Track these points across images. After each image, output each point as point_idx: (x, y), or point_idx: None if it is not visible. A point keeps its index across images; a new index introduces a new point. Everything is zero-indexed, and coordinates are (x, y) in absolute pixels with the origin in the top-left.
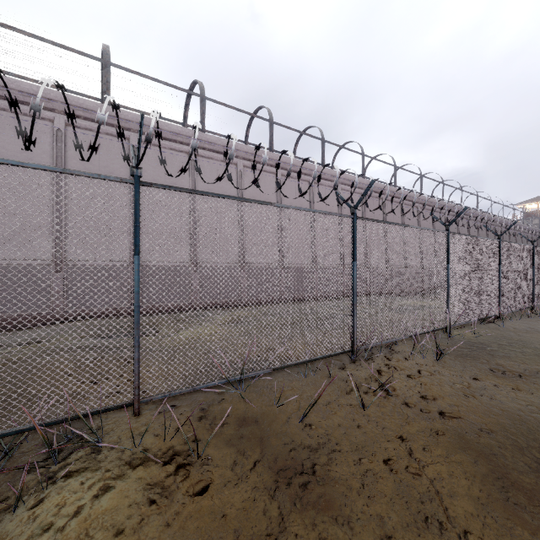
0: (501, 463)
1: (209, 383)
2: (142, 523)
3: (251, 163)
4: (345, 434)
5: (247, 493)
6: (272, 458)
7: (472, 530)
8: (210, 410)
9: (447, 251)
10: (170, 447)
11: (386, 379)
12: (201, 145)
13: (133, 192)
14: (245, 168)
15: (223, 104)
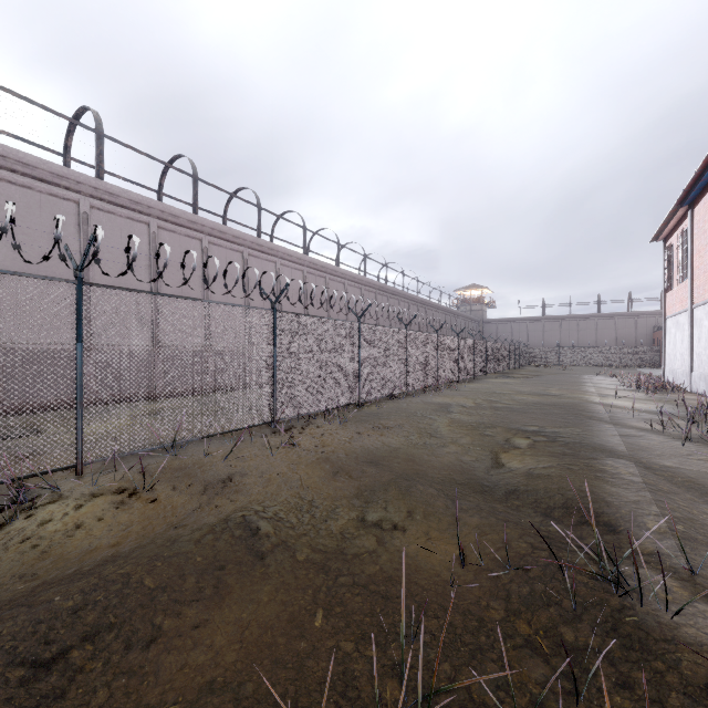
0: (342, 463)
1: (144, 449)
2: (115, 514)
3: (168, 224)
4: (256, 467)
5: (186, 496)
6: (203, 479)
7: (312, 485)
8: (148, 466)
9: (359, 339)
10: (121, 486)
11: (297, 439)
12: (97, 195)
13: (76, 291)
14: (161, 230)
15: (129, 147)
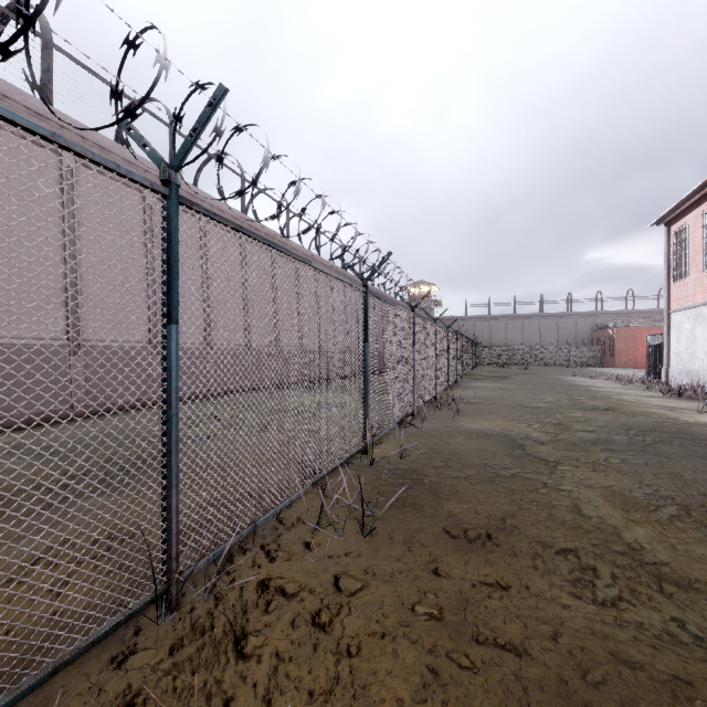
0: None
1: None
2: None
3: None
4: None
5: None
6: None
7: None
8: None
9: (365, 322)
10: None
11: (258, 678)
12: None
13: None
14: None
15: None
